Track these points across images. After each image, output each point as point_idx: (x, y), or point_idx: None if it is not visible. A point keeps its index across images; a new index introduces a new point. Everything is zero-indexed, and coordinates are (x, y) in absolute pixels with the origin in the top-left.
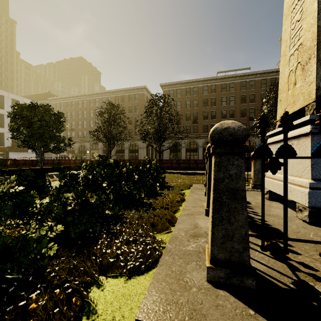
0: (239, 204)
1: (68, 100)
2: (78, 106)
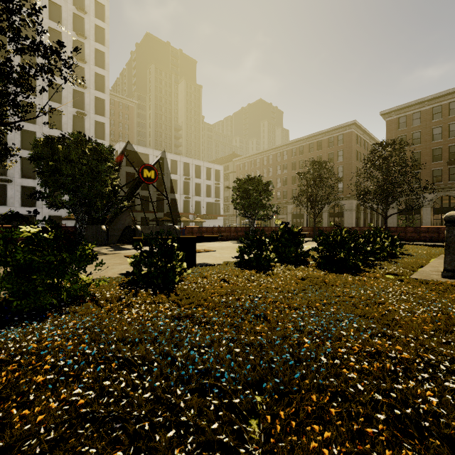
0: None
1: (252, 158)
2: (263, 164)
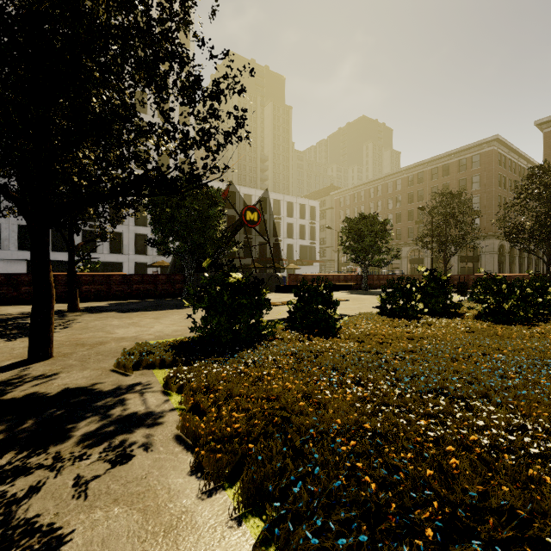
0: None
1: (355, 191)
2: (369, 196)
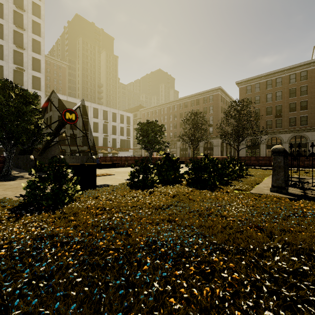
0: (281, 170)
1: (153, 109)
2: (160, 113)
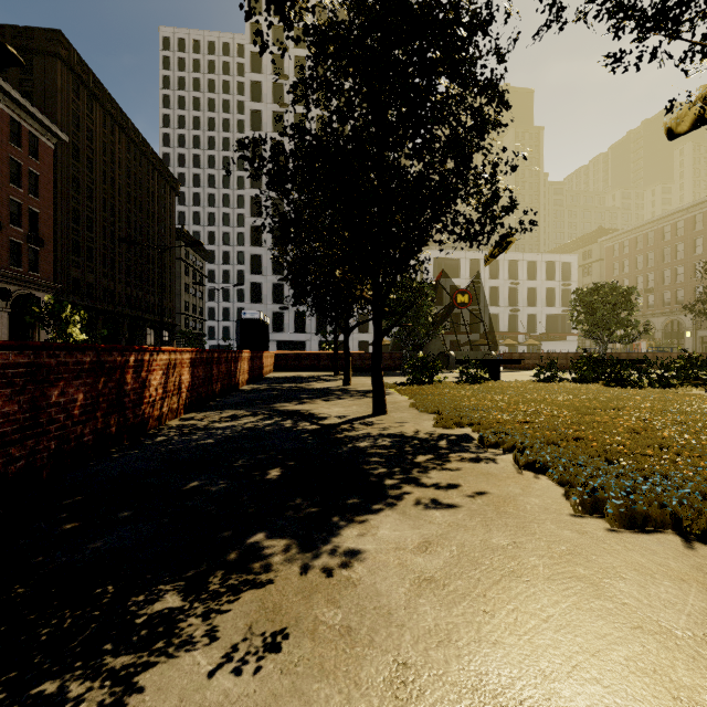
0: None
1: (638, 232)
2: (662, 239)
